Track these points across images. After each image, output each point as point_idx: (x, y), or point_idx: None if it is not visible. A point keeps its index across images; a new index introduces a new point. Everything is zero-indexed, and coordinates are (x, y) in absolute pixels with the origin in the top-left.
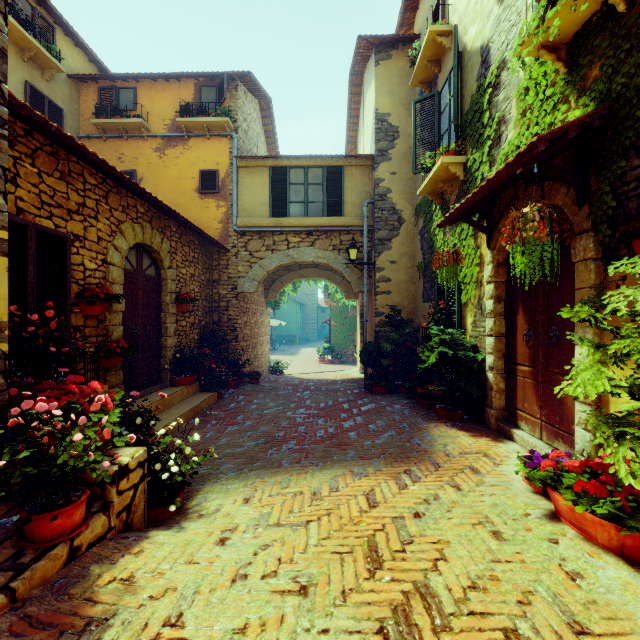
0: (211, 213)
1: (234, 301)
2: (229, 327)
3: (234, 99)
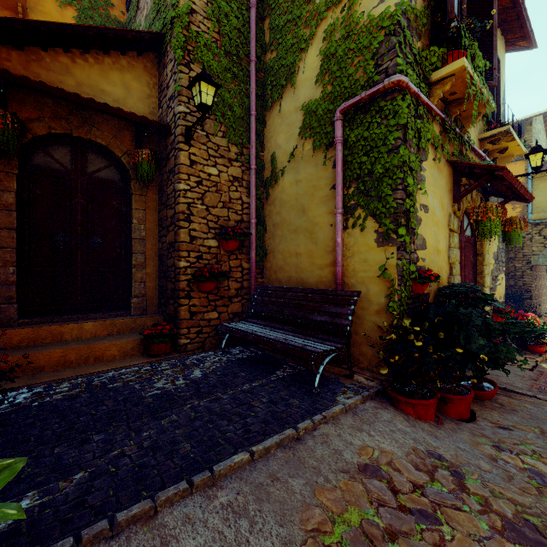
0: (507, 213)
1: (528, 271)
2: (523, 289)
3: (528, 132)
